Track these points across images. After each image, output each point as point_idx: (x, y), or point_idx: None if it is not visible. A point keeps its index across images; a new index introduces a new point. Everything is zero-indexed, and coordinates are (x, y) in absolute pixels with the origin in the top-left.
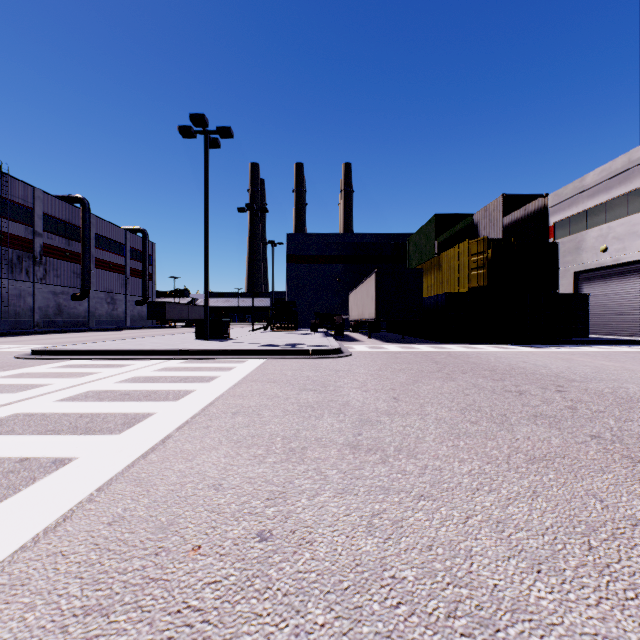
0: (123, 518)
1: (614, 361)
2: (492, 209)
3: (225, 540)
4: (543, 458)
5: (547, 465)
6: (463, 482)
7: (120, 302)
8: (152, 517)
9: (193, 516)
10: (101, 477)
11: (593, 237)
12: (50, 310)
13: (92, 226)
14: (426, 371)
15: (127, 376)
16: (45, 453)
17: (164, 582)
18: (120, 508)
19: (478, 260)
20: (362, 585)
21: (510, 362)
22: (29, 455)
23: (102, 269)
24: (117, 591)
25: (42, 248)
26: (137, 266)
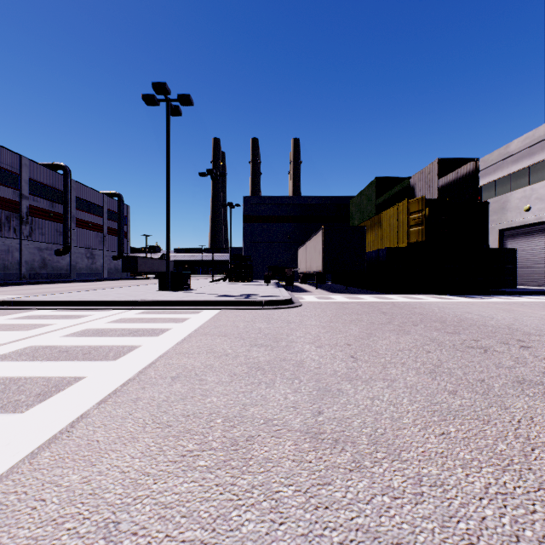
0: None
1: None
2: (428, 172)
3: None
4: None
5: None
6: (487, 517)
7: (98, 257)
8: None
9: None
10: None
11: (517, 198)
12: (36, 264)
13: (73, 190)
14: (377, 323)
15: (78, 328)
16: None
17: None
18: None
19: (416, 218)
20: None
21: (455, 313)
22: None
23: (82, 228)
24: None
25: (28, 209)
26: (113, 225)
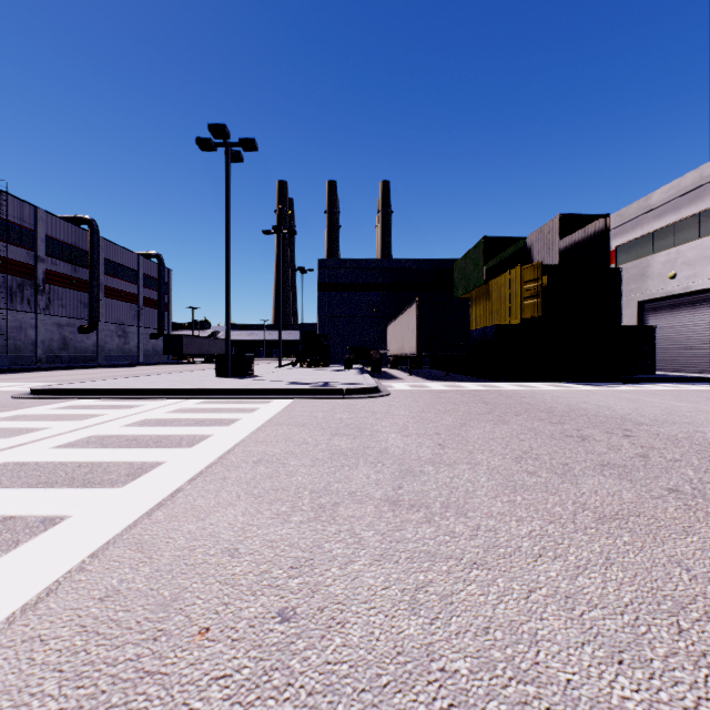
0: (118, 592)
1: (686, 401)
2: (547, 231)
3: (239, 620)
4: (615, 516)
5: (620, 525)
6: (523, 546)
7: (132, 335)
8: (153, 591)
9: (202, 589)
10: (96, 540)
11: (660, 262)
12: (54, 344)
13: (101, 250)
14: (475, 413)
15: (136, 418)
16: (33, 510)
17: (162, 677)
18: (115, 579)
19: (532, 288)
20: (405, 681)
21: (569, 402)
22: (15, 513)
23: (112, 298)
24: (103, 689)
25: (45, 275)
26: (151, 295)
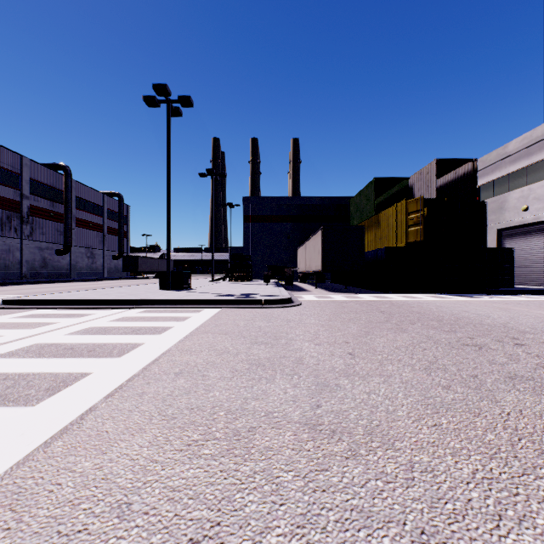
0: None
1: None
2: (426, 172)
3: None
4: None
5: None
6: (473, 499)
7: (99, 256)
8: None
9: None
10: None
11: (515, 198)
12: (36, 263)
13: (74, 190)
14: (375, 321)
15: (81, 327)
16: None
17: None
18: None
19: (415, 217)
20: None
21: (452, 311)
22: None
23: (83, 228)
24: None
25: (29, 209)
26: (114, 225)
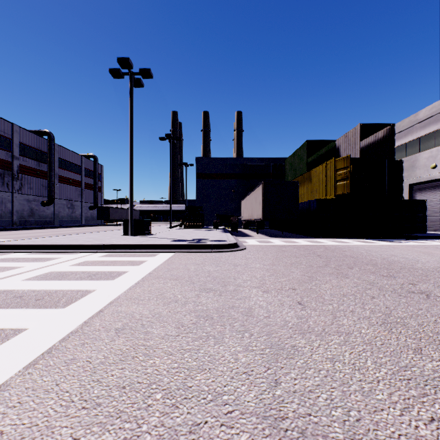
0: None
1: None
2: (351, 135)
3: None
4: None
5: None
6: None
7: (77, 207)
8: None
9: None
10: None
11: (425, 158)
12: (25, 213)
13: (56, 152)
14: (315, 265)
15: (42, 271)
16: None
17: None
18: None
19: (342, 173)
20: None
21: (382, 255)
22: None
23: (64, 183)
24: None
25: (19, 168)
26: (90, 181)
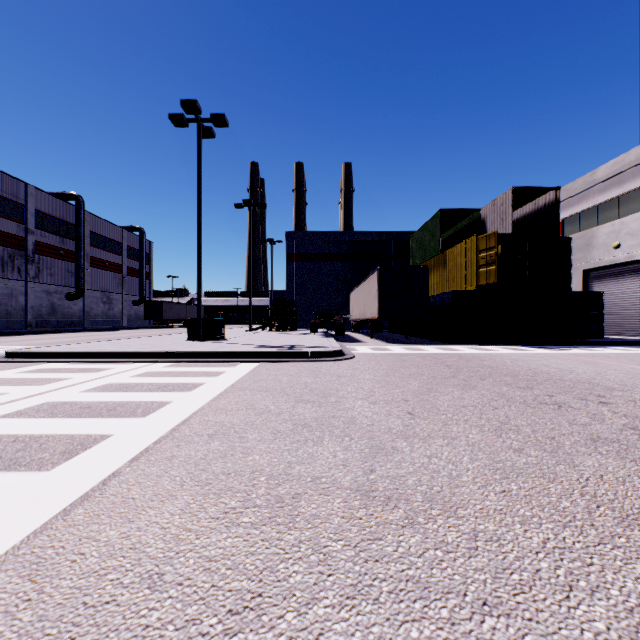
0: None
1: None
2: (500, 203)
3: None
4: None
5: None
6: (542, 569)
7: (116, 302)
8: None
9: None
10: None
11: (605, 233)
12: (43, 310)
13: (87, 224)
14: (439, 377)
15: (99, 383)
16: None
17: None
18: None
19: (487, 256)
20: None
21: (530, 366)
22: None
23: (98, 268)
24: None
25: (35, 246)
26: (134, 265)
